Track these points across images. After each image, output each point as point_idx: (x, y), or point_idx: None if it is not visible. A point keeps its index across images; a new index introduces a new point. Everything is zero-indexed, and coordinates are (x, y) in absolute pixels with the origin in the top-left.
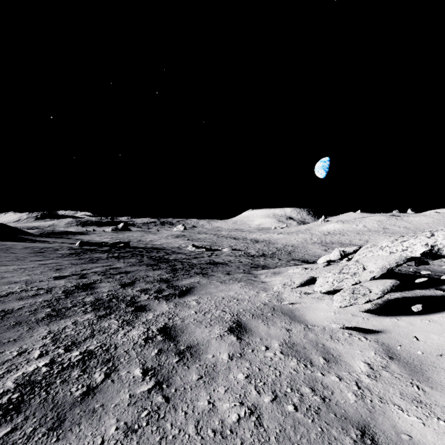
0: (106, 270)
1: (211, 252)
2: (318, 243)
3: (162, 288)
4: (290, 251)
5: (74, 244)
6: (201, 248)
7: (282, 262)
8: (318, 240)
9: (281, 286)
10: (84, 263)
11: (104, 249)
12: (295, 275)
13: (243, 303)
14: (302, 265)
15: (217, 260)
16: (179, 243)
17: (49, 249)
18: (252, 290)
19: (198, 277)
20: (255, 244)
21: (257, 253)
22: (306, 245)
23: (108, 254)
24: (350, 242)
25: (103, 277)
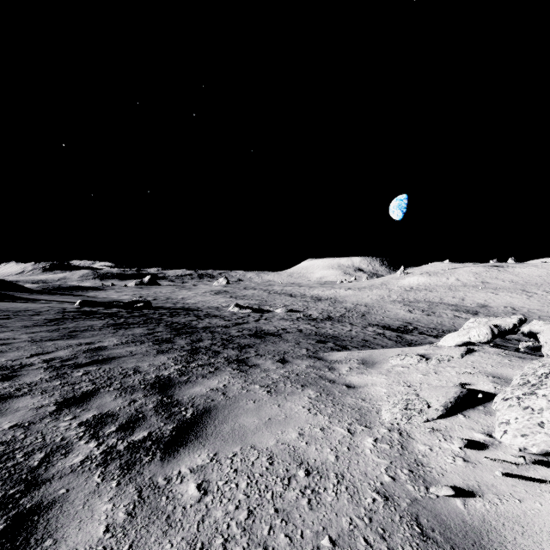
0: (74, 354)
1: (260, 314)
2: (398, 302)
3: (142, 413)
4: (364, 312)
5: (74, 304)
6: (247, 309)
7: (357, 329)
8: (399, 297)
9: (401, 411)
10: (54, 338)
11: (111, 311)
12: (412, 374)
13: (326, 493)
14: (385, 334)
15: (267, 328)
16: (218, 301)
17: (28, 312)
18: (337, 420)
19: (228, 374)
20: (317, 303)
21: (321, 315)
22: (384, 305)
23: (109, 319)
24: (440, 300)
25: (48, 376)
